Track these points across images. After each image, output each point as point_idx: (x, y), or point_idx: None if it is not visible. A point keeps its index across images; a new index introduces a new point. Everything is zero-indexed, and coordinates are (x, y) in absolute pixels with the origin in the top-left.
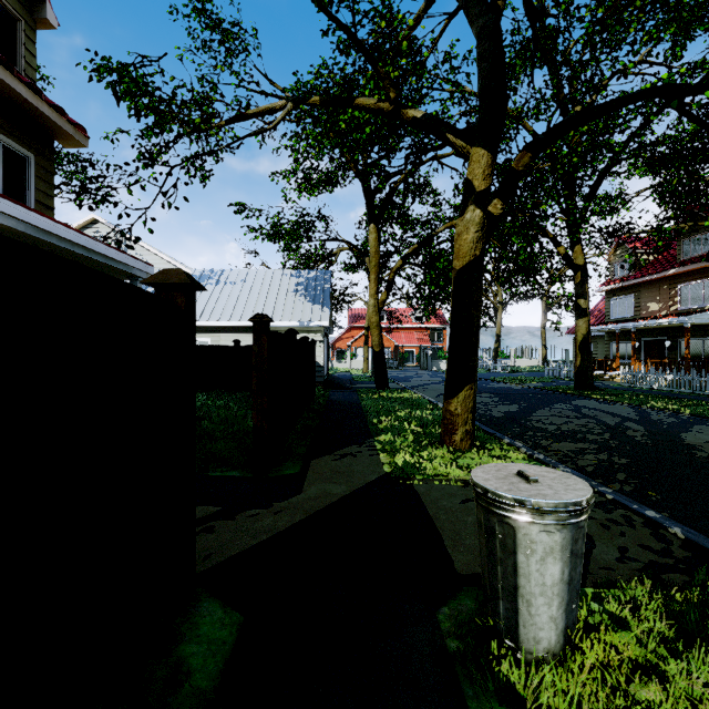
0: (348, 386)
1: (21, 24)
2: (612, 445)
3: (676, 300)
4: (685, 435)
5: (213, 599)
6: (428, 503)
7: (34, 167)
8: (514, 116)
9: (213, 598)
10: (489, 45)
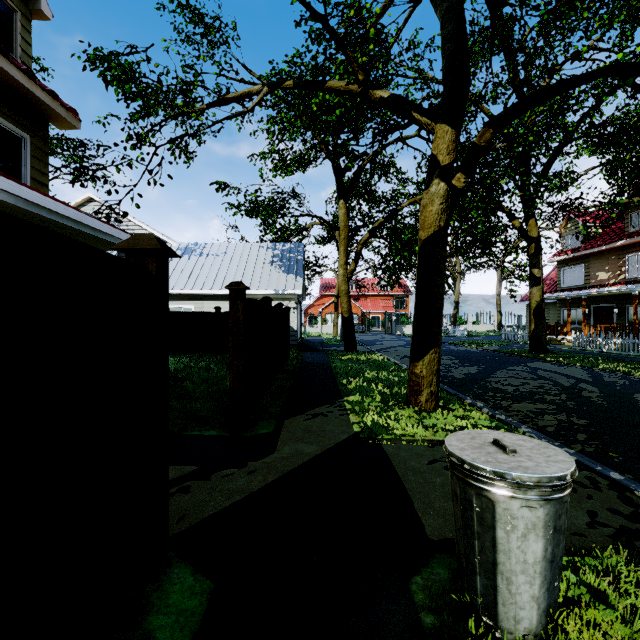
0: (319, 348)
1: (17, 15)
2: (569, 406)
3: (624, 270)
4: (638, 397)
5: (184, 565)
6: (396, 463)
7: (30, 147)
8: (472, 100)
9: (184, 564)
10: (452, 27)
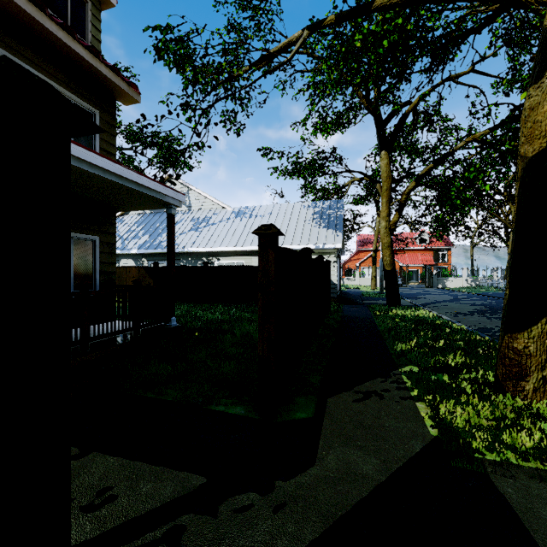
0: (359, 301)
1: (89, 5)
2: None
3: None
4: None
5: None
6: (544, 543)
7: (100, 121)
8: None
9: None
10: None
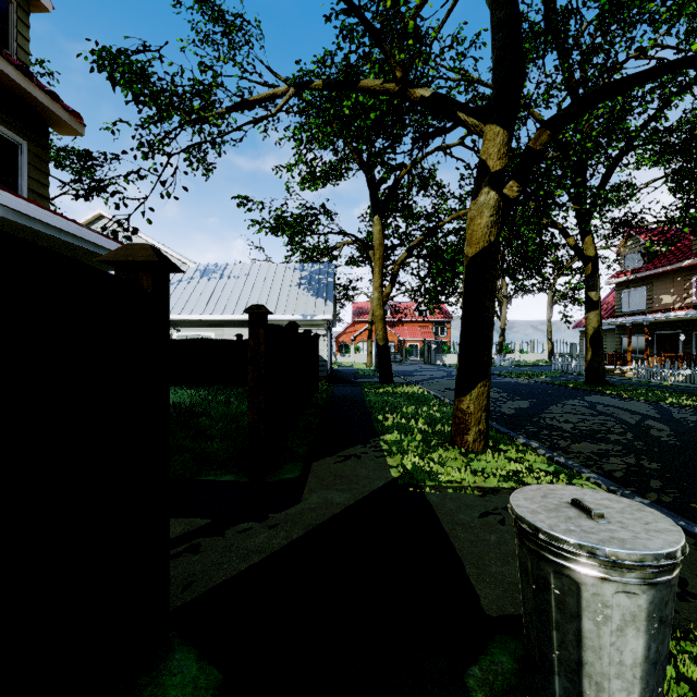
0: (352, 380)
1: (13, 7)
2: (637, 447)
3: (691, 292)
4: None
5: (187, 648)
6: (442, 516)
7: (28, 155)
8: (522, 105)
9: (188, 646)
10: (504, 14)
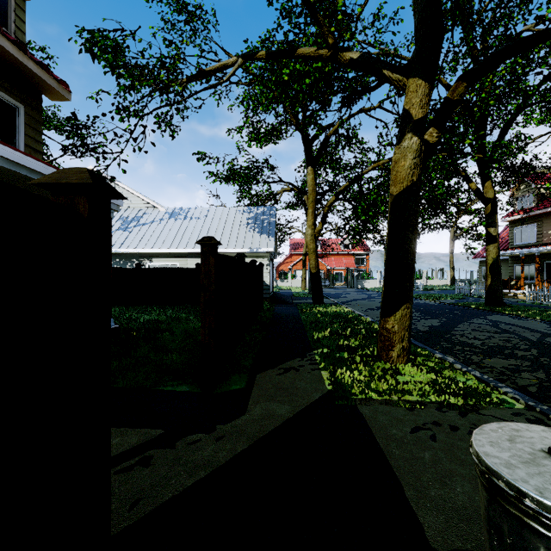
0: (289, 301)
1: None
2: (544, 363)
3: None
4: None
5: None
6: (376, 431)
7: (24, 116)
8: None
9: None
10: None
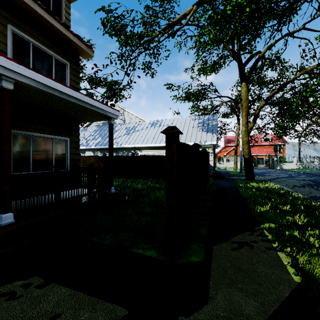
0: (227, 177)
1: None
2: None
3: None
4: None
5: None
6: None
7: (70, 69)
8: None
9: None
10: None
